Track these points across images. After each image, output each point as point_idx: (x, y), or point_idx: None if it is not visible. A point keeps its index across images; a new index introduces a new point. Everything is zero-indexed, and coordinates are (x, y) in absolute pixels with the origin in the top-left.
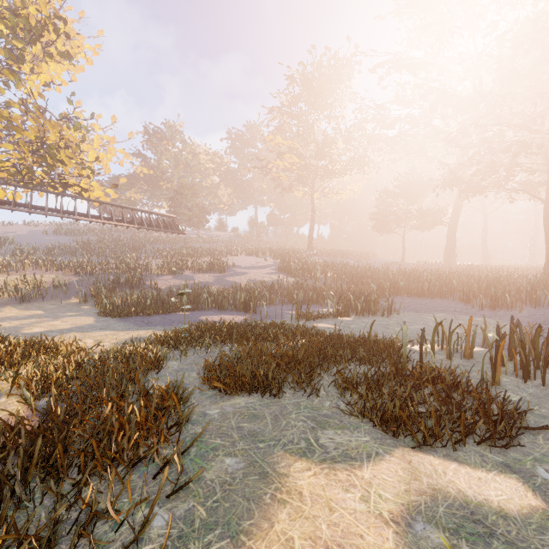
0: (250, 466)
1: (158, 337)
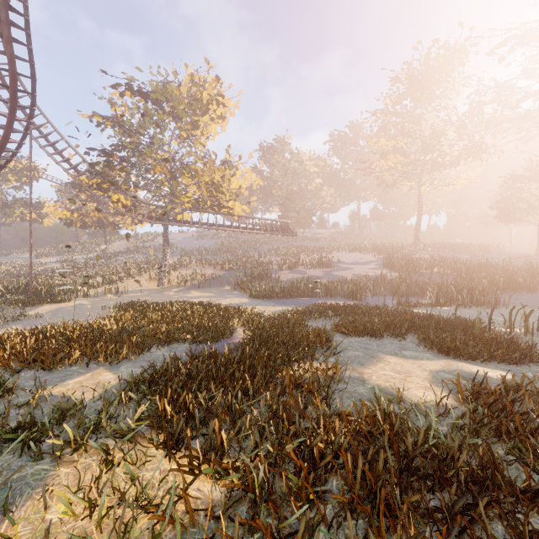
0: (366, 355)
1: (298, 309)
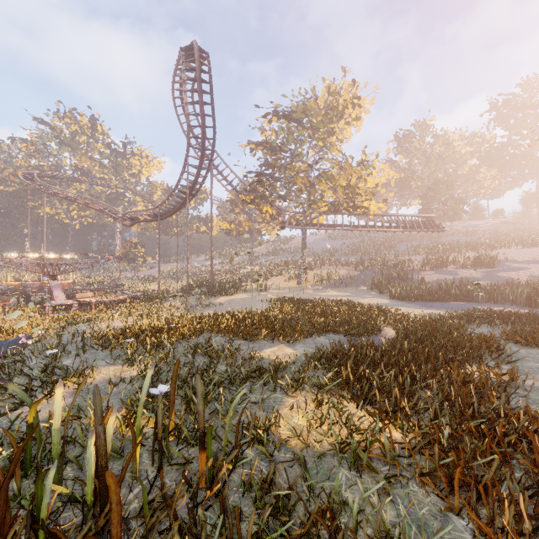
0: None
1: (452, 313)
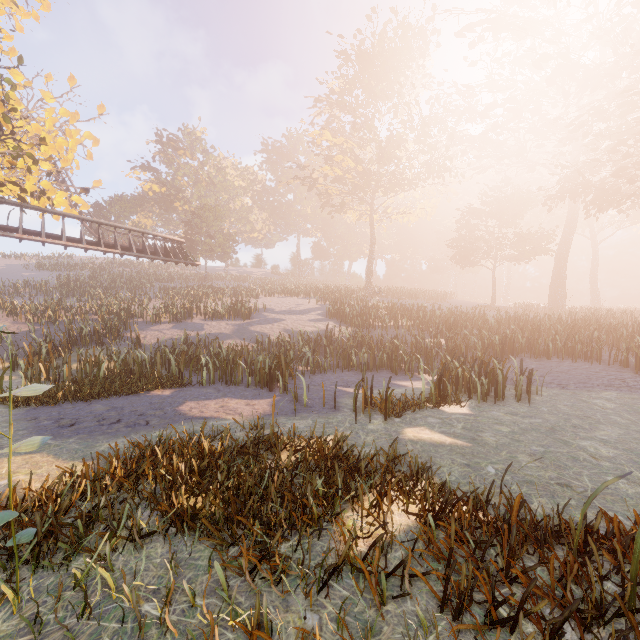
0: None
1: None
